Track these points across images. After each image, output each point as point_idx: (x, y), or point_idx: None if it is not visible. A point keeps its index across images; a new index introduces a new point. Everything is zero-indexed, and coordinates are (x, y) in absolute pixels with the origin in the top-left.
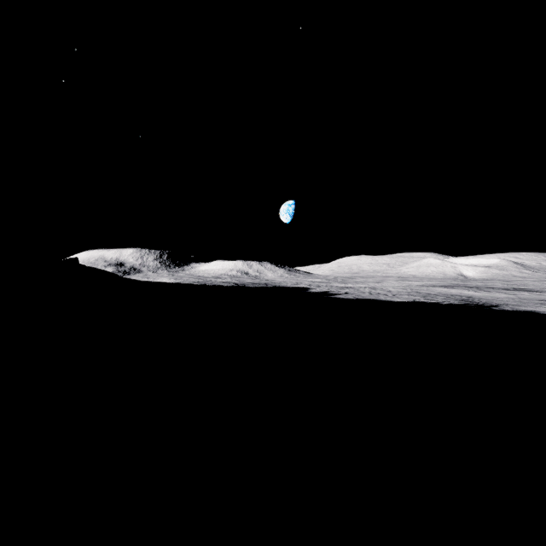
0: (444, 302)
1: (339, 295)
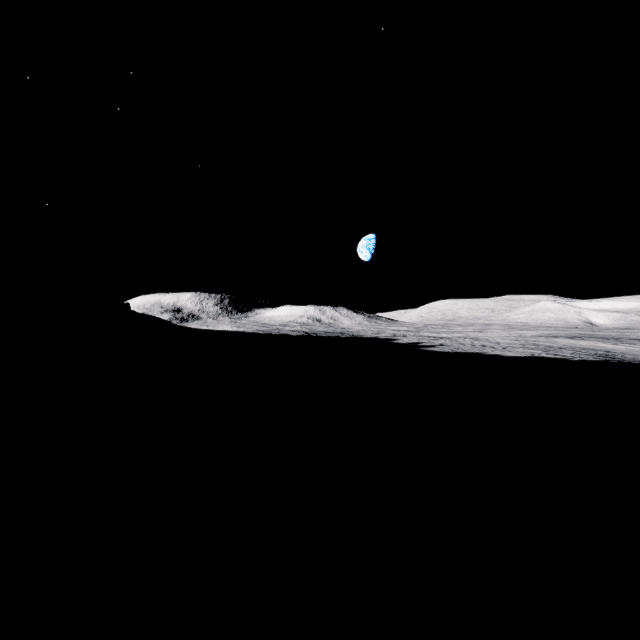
0: (574, 358)
1: (433, 348)
